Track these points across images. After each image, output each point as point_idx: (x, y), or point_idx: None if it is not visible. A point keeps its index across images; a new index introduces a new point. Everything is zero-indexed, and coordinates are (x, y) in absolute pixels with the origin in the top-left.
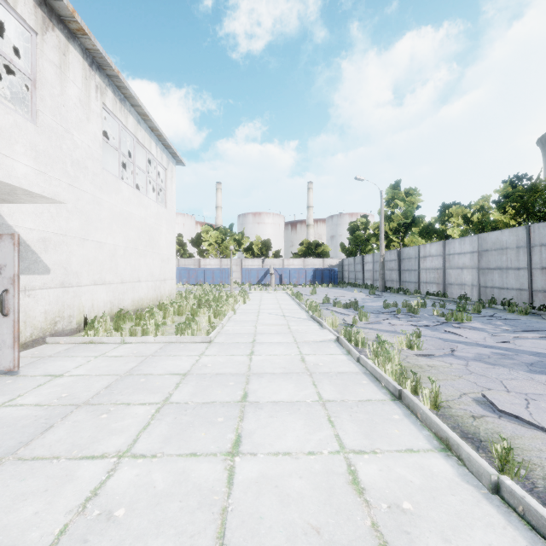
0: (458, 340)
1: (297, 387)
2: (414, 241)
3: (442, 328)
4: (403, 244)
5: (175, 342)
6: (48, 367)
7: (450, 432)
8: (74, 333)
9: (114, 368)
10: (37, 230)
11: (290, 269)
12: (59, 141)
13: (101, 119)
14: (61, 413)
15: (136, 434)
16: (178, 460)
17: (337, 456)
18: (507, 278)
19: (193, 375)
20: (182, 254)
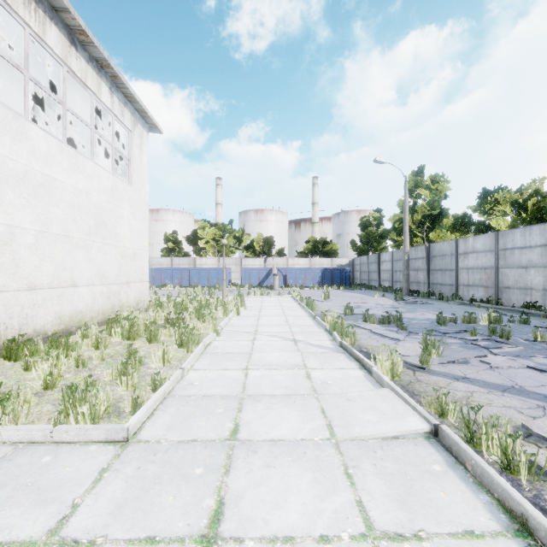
0: None
1: None
2: (441, 235)
3: None
4: (426, 240)
5: (40, 441)
6: None
7: None
8: None
9: None
10: None
11: (295, 269)
12: None
13: None
14: None
15: None
16: None
17: None
18: None
19: None
20: (177, 253)
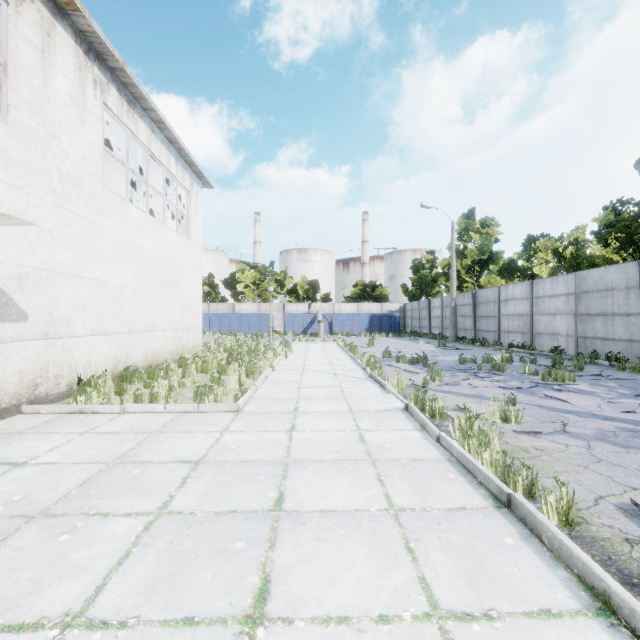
0: (566, 409)
1: (355, 485)
2: (491, 281)
3: (539, 392)
4: (478, 285)
5: (192, 411)
6: (11, 449)
7: (611, 583)
8: (63, 399)
9: (101, 452)
10: (8, 264)
11: (342, 315)
12: (41, 147)
13: (101, 124)
14: (1, 532)
15: (103, 576)
16: (161, 634)
17: (427, 627)
18: (613, 326)
19: (208, 464)
20: (214, 298)
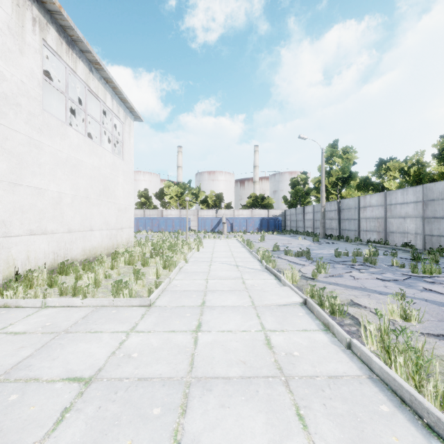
0: None
1: (271, 428)
2: (350, 193)
3: (415, 284)
4: (340, 196)
5: (107, 306)
6: None
7: None
8: None
9: None
10: None
11: (240, 218)
12: None
13: (40, 56)
14: None
15: None
16: None
17: None
18: None
19: (100, 384)
20: (148, 206)
